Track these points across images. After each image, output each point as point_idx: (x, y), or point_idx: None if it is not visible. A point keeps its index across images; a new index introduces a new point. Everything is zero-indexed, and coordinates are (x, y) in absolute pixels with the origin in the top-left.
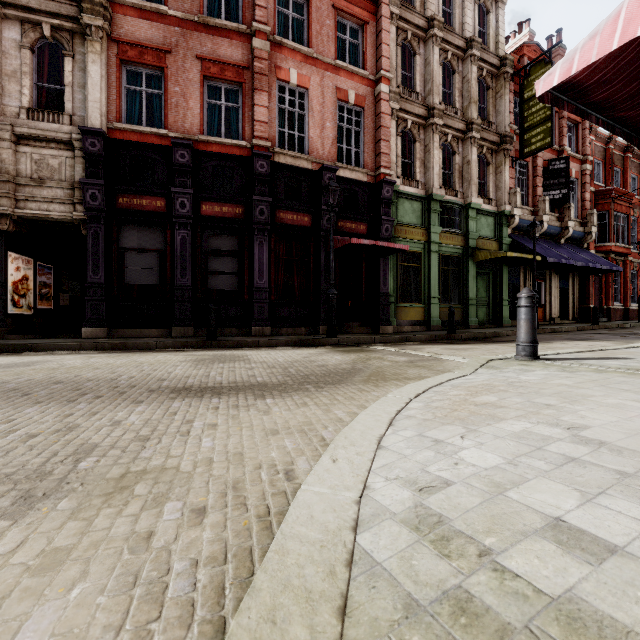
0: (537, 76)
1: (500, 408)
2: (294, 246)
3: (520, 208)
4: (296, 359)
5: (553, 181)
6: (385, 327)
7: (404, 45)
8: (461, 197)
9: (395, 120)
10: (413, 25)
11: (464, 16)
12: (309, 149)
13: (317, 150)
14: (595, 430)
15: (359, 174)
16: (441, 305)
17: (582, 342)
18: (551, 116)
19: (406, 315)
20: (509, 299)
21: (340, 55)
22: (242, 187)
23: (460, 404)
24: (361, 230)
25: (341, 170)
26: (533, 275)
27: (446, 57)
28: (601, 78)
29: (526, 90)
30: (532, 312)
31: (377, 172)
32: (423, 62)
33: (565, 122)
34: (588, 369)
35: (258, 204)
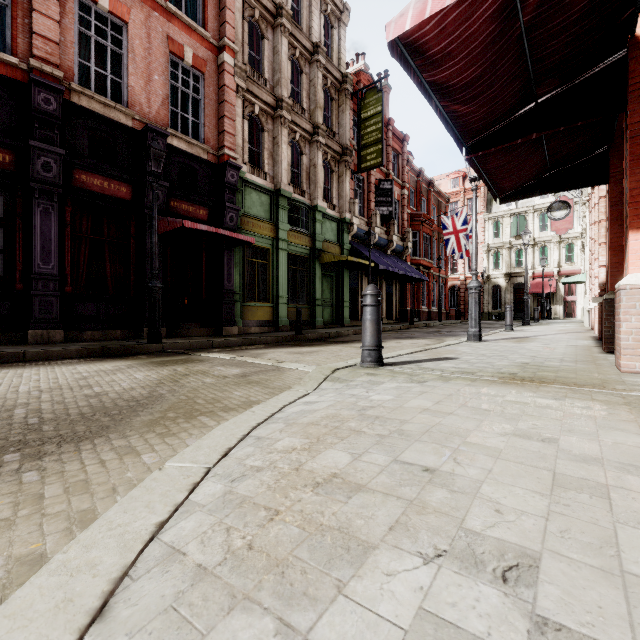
0: (371, 100)
1: (357, 494)
2: (106, 223)
3: (358, 218)
4: (58, 384)
5: (382, 199)
6: (230, 328)
7: (252, 23)
8: (308, 198)
9: (241, 99)
10: (261, 5)
11: (311, 20)
12: (128, 100)
13: (141, 105)
14: (556, 576)
15: (198, 149)
16: (290, 305)
17: (408, 340)
18: (382, 139)
19: (254, 315)
20: (349, 301)
21: (174, 0)
22: (11, 124)
23: (288, 486)
24: (201, 215)
25: (175, 139)
26: (369, 279)
27: (294, 54)
28: (447, 47)
29: (363, 111)
30: (378, 312)
31: (220, 152)
32: (272, 49)
33: (391, 150)
34: (433, 376)
35: (40, 154)
